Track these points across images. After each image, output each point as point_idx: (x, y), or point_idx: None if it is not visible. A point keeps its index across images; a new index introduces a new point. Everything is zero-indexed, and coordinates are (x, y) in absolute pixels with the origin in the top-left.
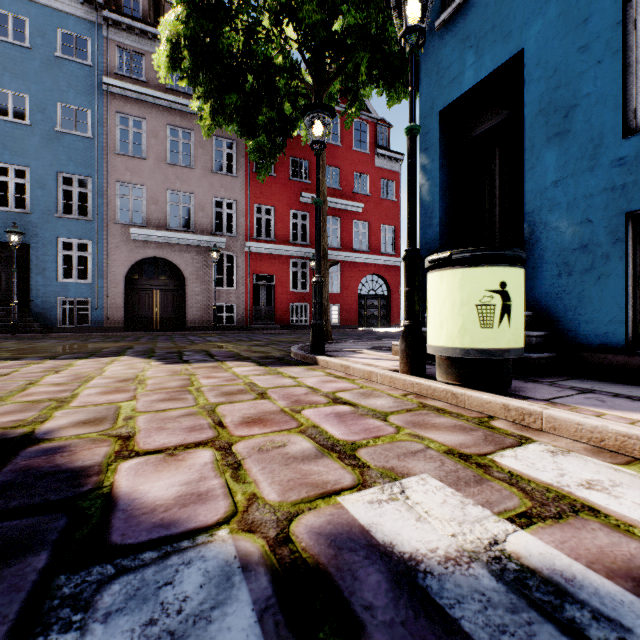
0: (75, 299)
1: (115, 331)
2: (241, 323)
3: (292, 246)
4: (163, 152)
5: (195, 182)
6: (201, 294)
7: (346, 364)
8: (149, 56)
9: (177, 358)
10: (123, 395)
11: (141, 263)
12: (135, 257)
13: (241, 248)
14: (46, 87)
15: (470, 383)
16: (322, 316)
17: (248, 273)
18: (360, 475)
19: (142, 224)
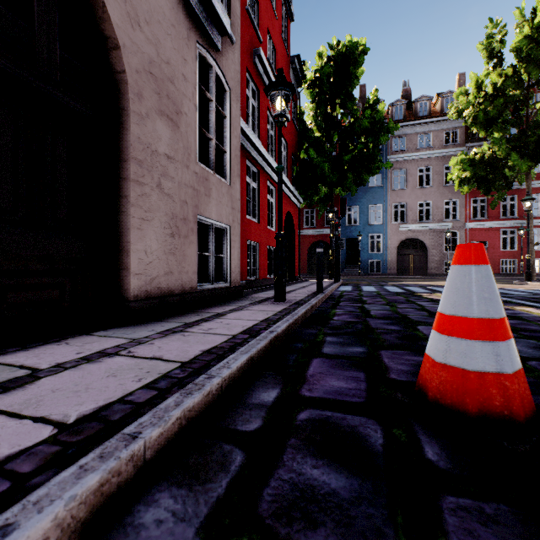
0: (375, 261)
1: (392, 275)
2: None
3: (501, 221)
4: (415, 183)
5: (432, 194)
6: (436, 256)
7: (539, 283)
8: (407, 136)
9: None
10: None
11: (403, 241)
12: (401, 239)
13: (462, 227)
14: None
15: None
16: (529, 269)
17: (467, 241)
18: (535, 289)
19: (404, 222)
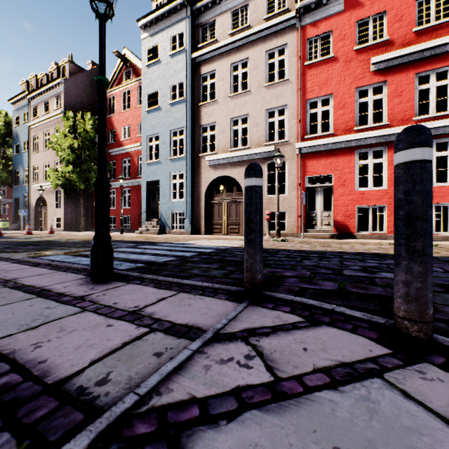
0: None
1: None
2: None
3: None
4: None
5: None
6: None
7: None
8: None
9: None
10: None
11: None
12: None
13: None
14: None
15: (3, 230)
16: None
17: None
18: None
19: None
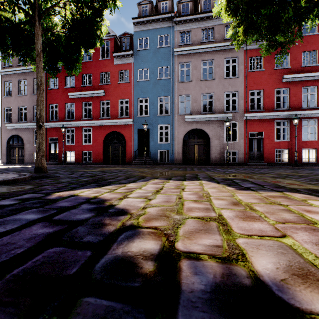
0: (163, 150)
1: (178, 165)
2: (241, 161)
3: (276, 112)
4: (199, 75)
5: (215, 86)
6: (218, 146)
7: None
8: (193, 30)
9: (237, 185)
10: (263, 225)
11: (189, 132)
12: (186, 129)
13: (241, 118)
14: (154, 62)
15: None
16: None
17: (245, 132)
18: None
19: (190, 113)
